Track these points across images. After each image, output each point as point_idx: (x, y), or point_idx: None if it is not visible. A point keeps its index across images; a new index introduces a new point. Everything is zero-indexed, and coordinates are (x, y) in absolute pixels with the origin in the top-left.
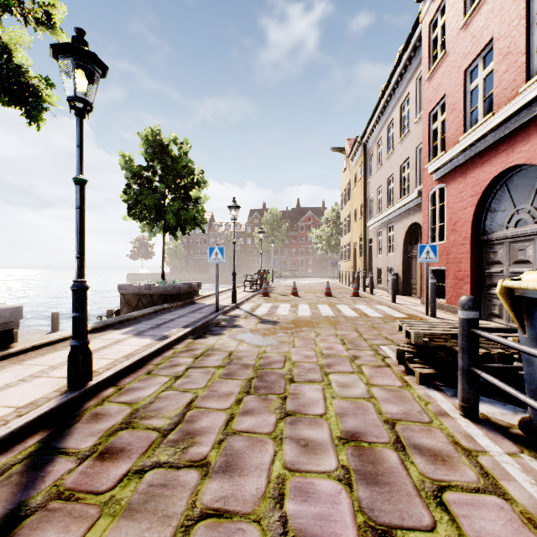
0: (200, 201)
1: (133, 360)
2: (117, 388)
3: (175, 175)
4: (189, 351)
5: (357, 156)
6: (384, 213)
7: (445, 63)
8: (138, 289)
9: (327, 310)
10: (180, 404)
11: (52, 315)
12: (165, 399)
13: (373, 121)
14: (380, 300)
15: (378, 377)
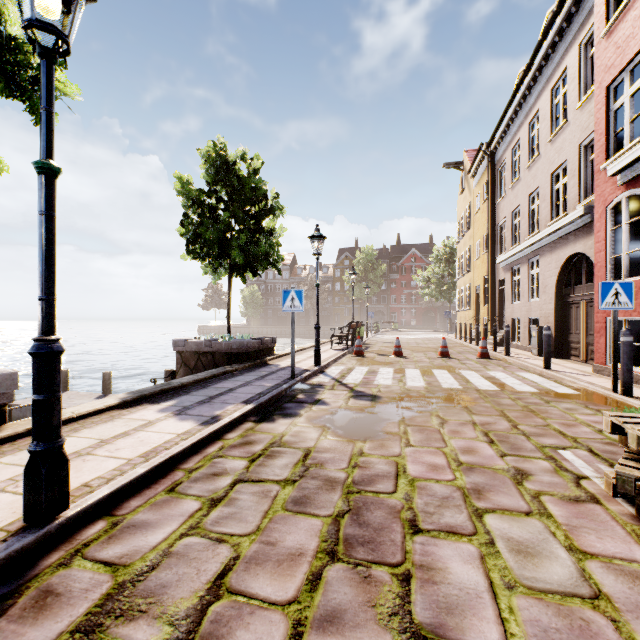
0: (275, 234)
1: (152, 464)
2: (111, 523)
3: (243, 201)
4: (244, 446)
5: (480, 171)
6: (525, 243)
7: (639, 1)
8: (196, 346)
9: (448, 378)
10: (203, 576)
11: (103, 376)
12: (179, 560)
13: (507, 119)
14: (524, 365)
15: (587, 529)
